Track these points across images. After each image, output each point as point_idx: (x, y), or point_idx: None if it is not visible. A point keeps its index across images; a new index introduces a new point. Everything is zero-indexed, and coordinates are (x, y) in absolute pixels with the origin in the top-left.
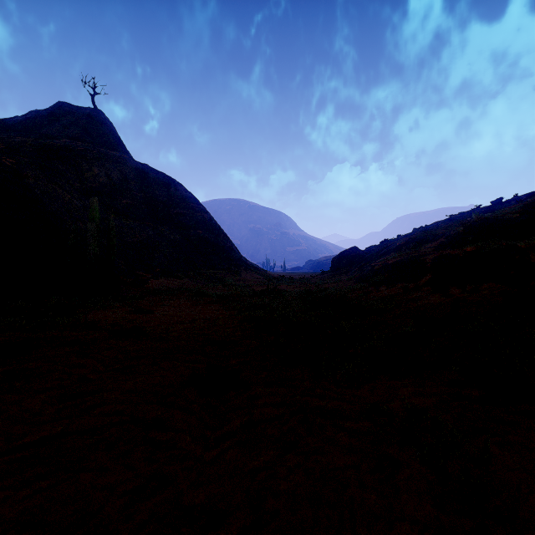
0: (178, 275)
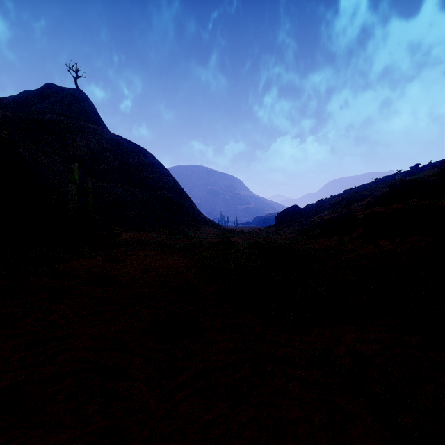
0: (147, 229)
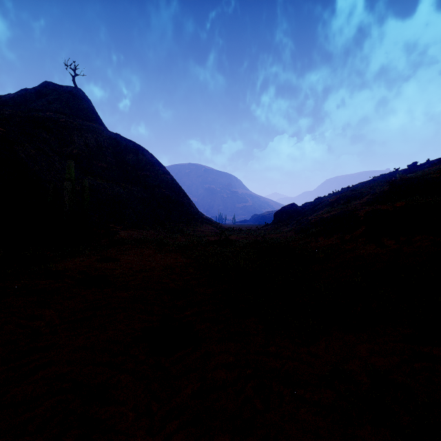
0: (144, 227)
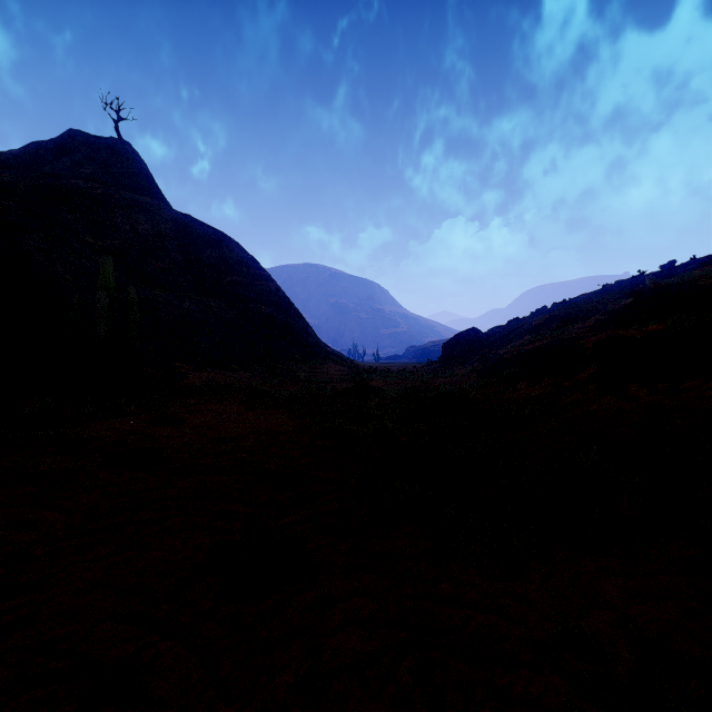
0: (231, 366)
